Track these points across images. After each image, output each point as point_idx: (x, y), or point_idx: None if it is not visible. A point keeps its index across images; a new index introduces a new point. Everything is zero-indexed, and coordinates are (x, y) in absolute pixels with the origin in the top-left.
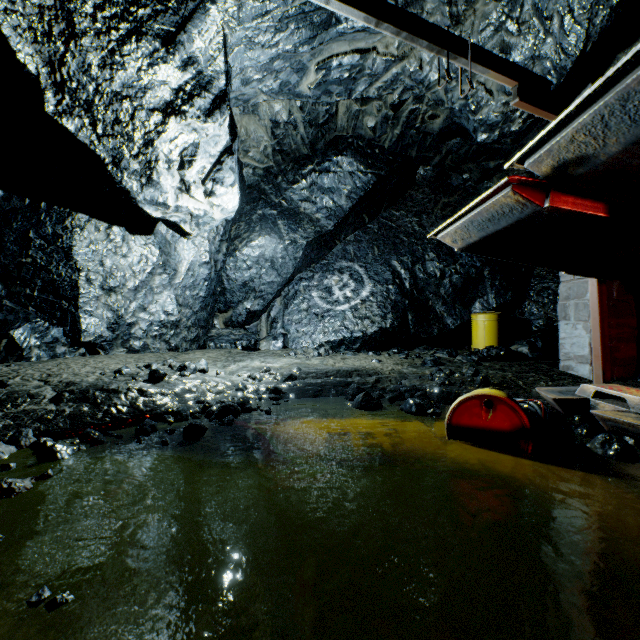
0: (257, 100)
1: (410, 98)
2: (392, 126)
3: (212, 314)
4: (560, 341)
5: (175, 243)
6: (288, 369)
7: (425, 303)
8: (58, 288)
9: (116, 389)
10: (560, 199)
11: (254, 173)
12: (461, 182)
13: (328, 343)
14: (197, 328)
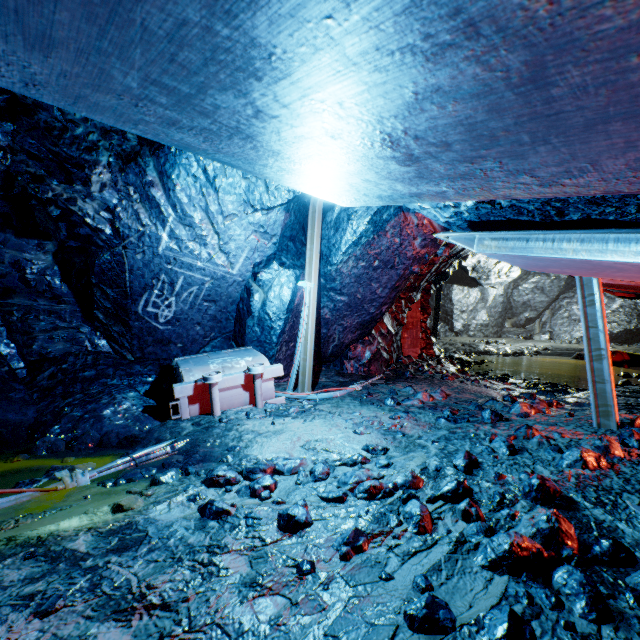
0: None
1: None
2: None
3: (504, 320)
4: None
5: (486, 288)
6: (546, 346)
7: None
8: (447, 312)
9: (477, 345)
10: (617, 293)
11: None
12: None
13: (581, 337)
14: (496, 327)
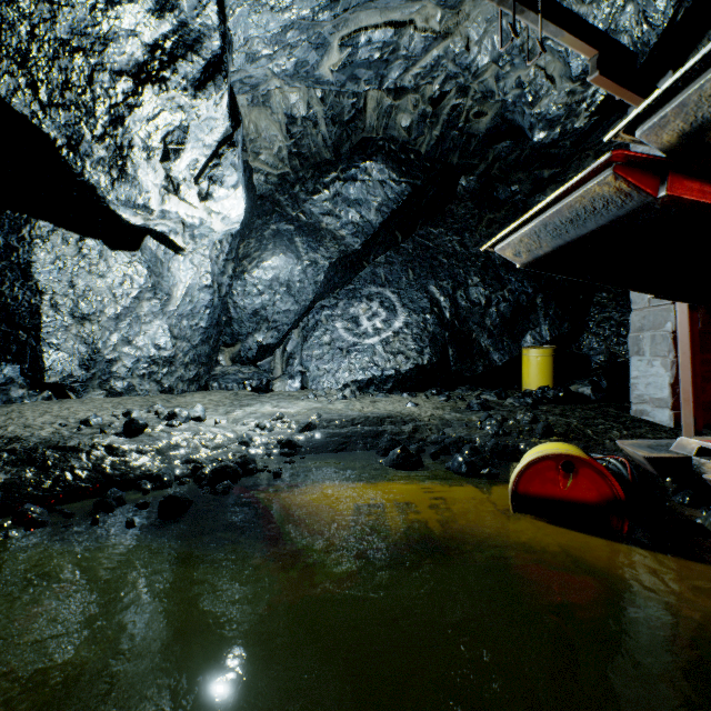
0: (268, 87)
1: (453, 90)
2: (430, 126)
3: (216, 348)
4: (632, 381)
5: (168, 262)
6: (306, 415)
7: (468, 336)
8: (13, 315)
9: (76, 446)
10: (682, 185)
11: (267, 181)
12: (509, 195)
13: (355, 383)
14: (197, 365)
